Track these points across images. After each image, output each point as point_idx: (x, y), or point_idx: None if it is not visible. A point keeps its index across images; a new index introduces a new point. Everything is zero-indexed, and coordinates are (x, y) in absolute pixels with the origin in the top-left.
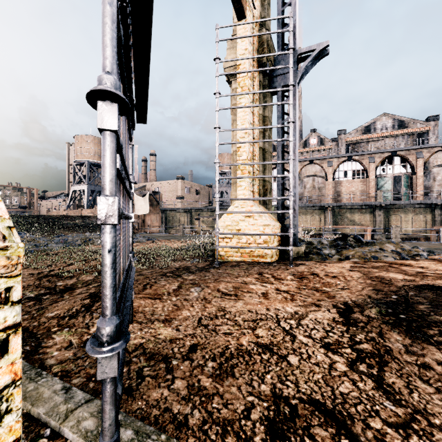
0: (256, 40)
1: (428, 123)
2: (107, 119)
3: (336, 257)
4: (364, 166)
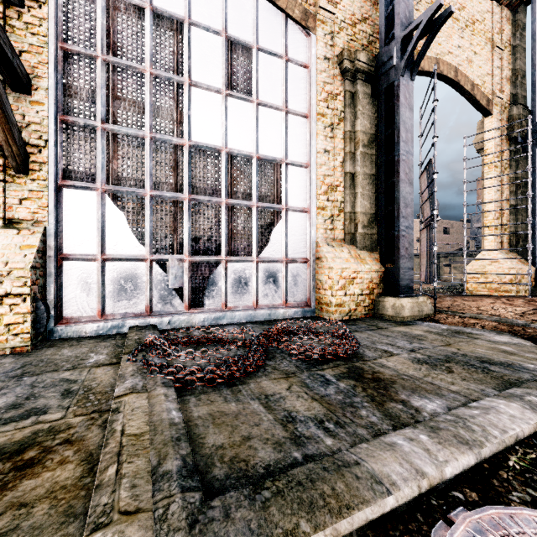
0: (505, 121)
1: None
2: (435, 249)
3: None
4: None
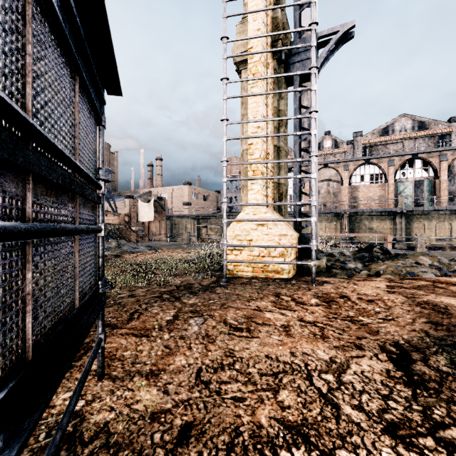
0: (270, 21)
1: (451, 124)
2: None
3: (365, 273)
4: (382, 169)
